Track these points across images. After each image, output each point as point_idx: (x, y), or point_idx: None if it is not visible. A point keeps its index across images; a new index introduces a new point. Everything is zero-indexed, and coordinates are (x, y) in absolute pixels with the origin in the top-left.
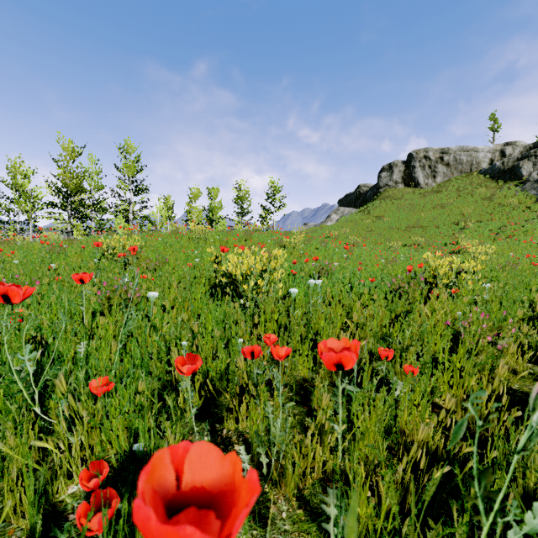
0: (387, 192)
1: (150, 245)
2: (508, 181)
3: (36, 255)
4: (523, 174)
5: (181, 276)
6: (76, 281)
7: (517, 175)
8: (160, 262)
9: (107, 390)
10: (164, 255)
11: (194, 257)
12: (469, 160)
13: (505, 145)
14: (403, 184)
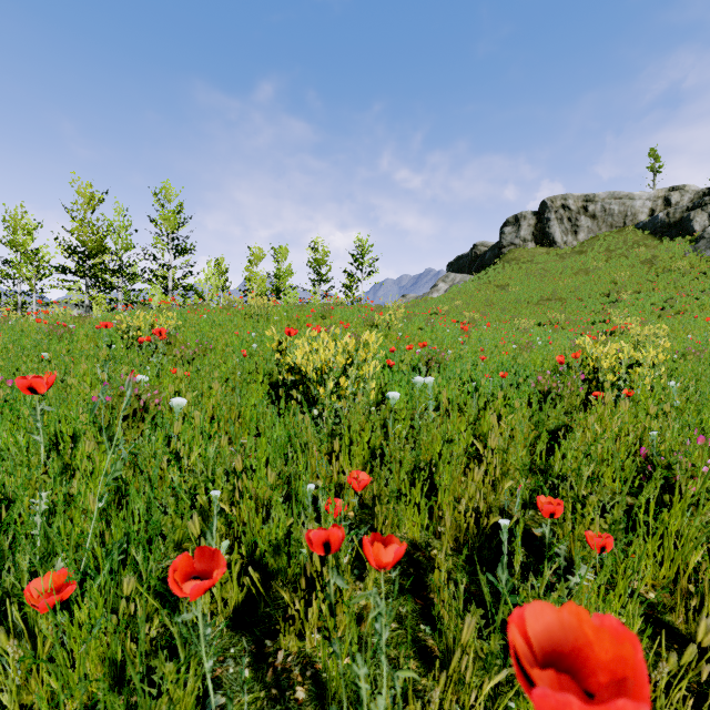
0: (513, 253)
1: (190, 324)
2: (674, 239)
3: (30, 339)
4: (695, 229)
5: (230, 371)
6: (25, 391)
7: (687, 230)
8: (202, 349)
9: (58, 601)
10: (209, 339)
11: (251, 342)
12: (622, 211)
13: (670, 190)
14: (533, 242)
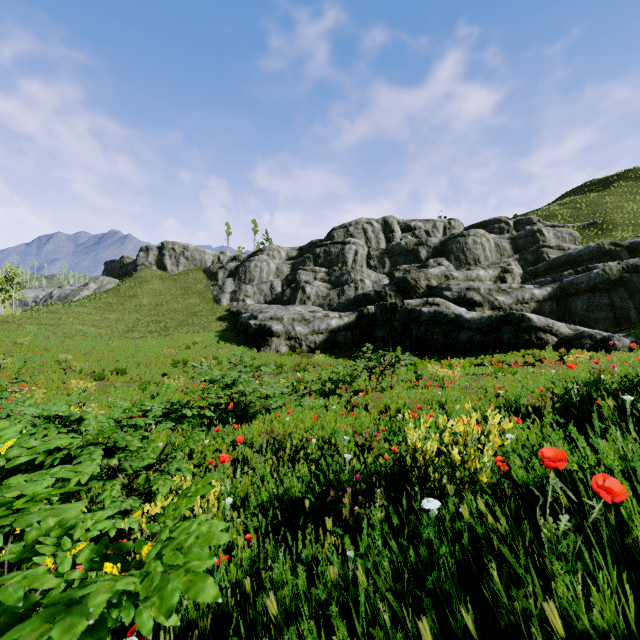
0: (142, 272)
1: None
2: (213, 281)
3: None
4: (219, 278)
5: None
6: None
7: (217, 278)
8: None
9: None
10: None
11: None
12: (200, 259)
13: (221, 253)
14: (156, 266)
